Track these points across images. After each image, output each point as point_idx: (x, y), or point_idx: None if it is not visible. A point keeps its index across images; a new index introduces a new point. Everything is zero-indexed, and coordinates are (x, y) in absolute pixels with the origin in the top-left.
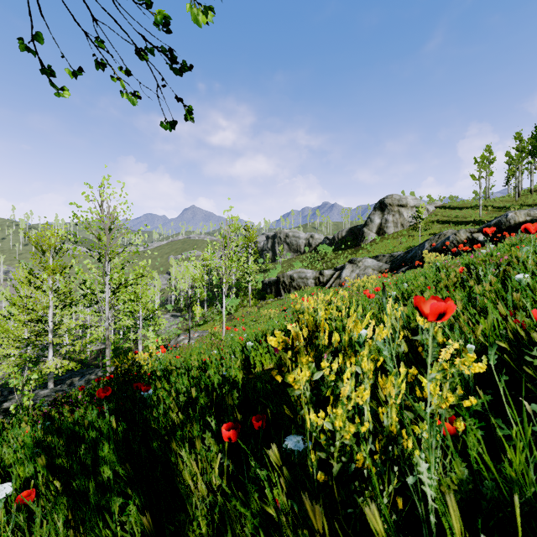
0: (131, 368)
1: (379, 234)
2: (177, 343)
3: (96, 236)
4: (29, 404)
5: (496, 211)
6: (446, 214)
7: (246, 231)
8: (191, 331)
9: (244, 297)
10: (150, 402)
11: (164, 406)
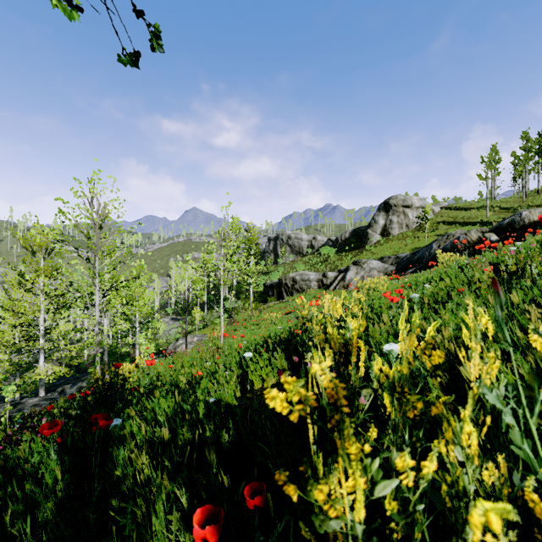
0: (113, 382)
1: (384, 235)
2: (175, 348)
3: (85, 234)
4: (15, 414)
5: (503, 212)
6: (452, 215)
7: (247, 232)
8: (190, 335)
9: (245, 300)
10: (115, 438)
11: (130, 446)
